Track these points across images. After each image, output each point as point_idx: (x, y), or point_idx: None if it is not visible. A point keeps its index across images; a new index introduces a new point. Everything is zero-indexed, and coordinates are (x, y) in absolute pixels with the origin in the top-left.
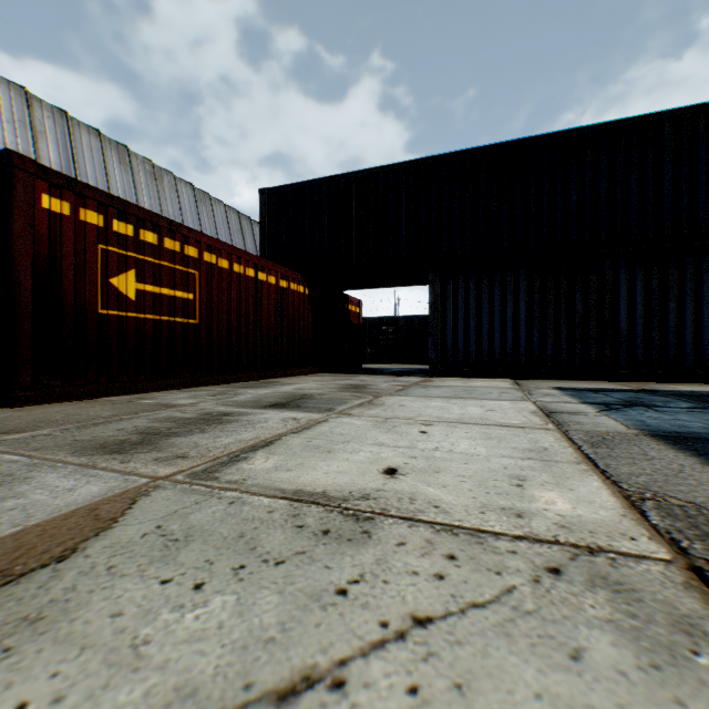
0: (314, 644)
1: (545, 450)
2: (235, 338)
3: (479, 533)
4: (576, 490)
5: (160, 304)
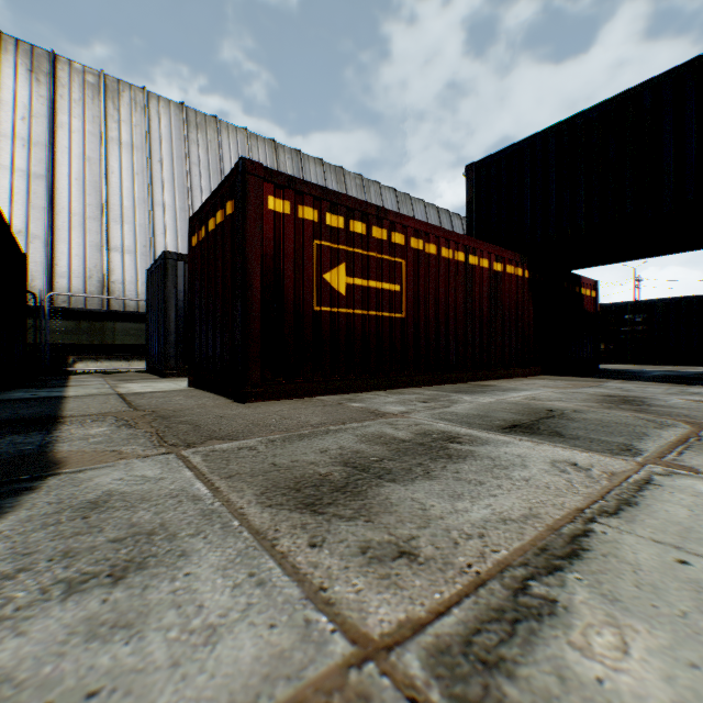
0: None
1: None
2: (443, 333)
3: None
4: None
5: (367, 298)
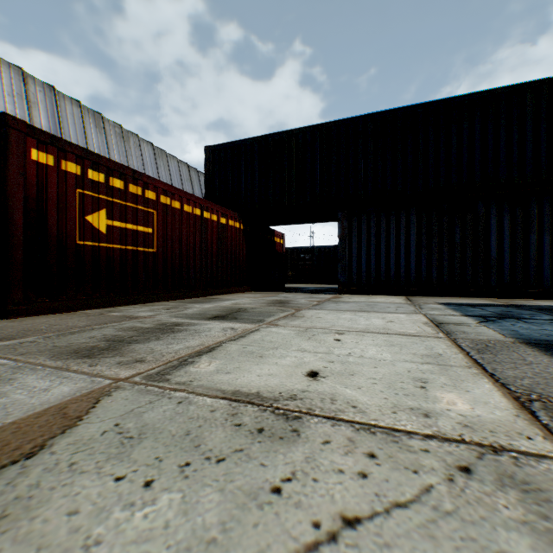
0: (252, 546)
1: (440, 355)
2: (185, 263)
3: (393, 432)
4: (472, 391)
5: (125, 236)
